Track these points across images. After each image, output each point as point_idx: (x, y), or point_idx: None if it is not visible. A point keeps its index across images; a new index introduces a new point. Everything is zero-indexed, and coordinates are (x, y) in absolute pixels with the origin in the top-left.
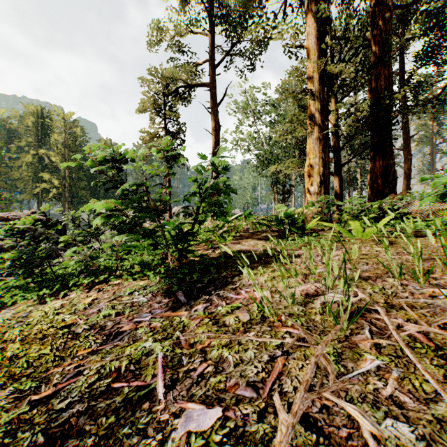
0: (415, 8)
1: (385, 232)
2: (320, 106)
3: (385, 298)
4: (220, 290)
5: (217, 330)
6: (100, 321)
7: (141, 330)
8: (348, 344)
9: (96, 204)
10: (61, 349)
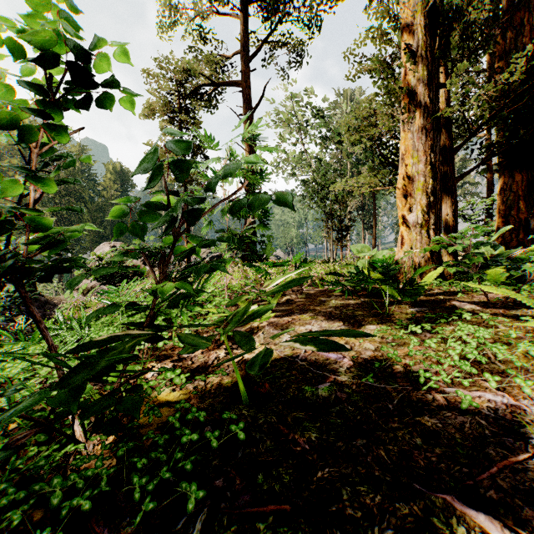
0: None
1: None
2: (426, 72)
3: None
4: None
5: None
6: None
7: None
8: None
9: None
10: None
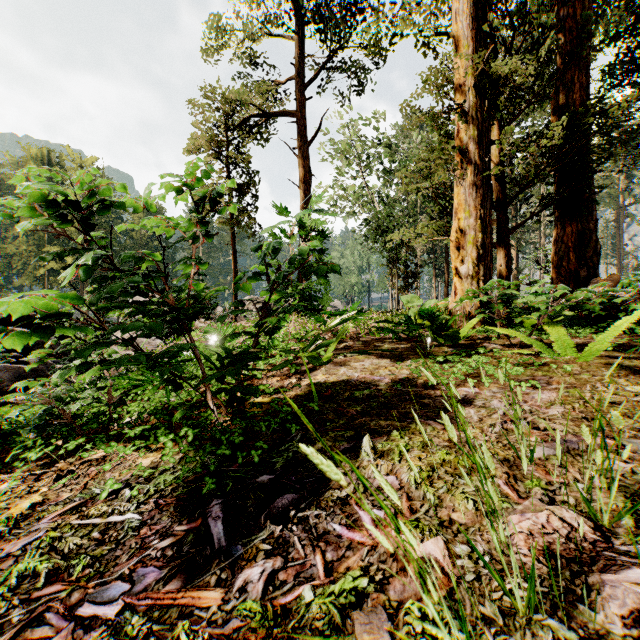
0: None
1: None
2: (477, 132)
3: None
4: (309, 506)
5: None
6: None
7: None
8: None
9: (6, 301)
10: None
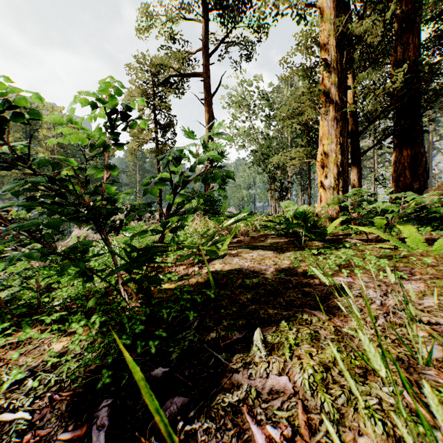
0: None
1: None
2: (337, 79)
3: None
4: (198, 415)
5: None
6: None
7: None
8: None
9: None
10: None
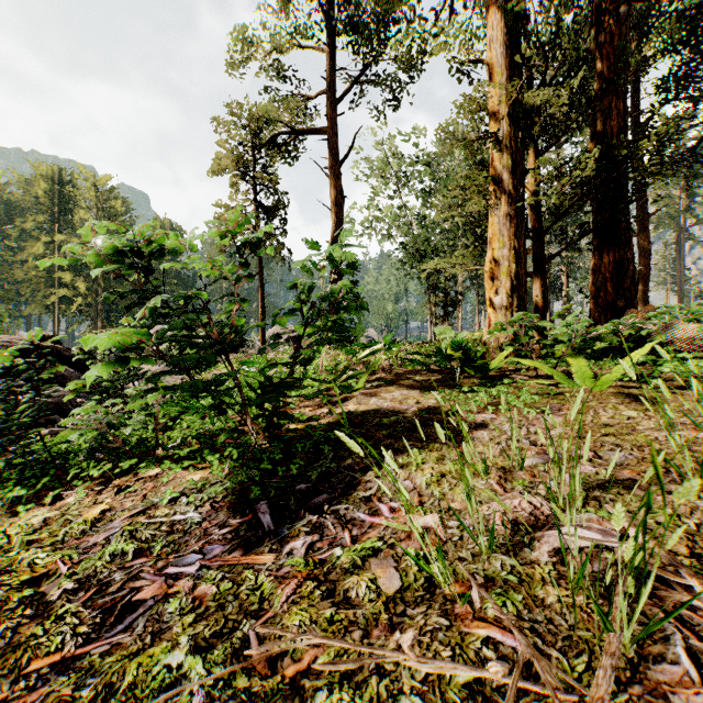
0: (659, 7)
1: (666, 393)
2: (511, 161)
3: (688, 543)
4: (340, 503)
5: (331, 621)
6: (101, 570)
7: (173, 605)
8: (645, 695)
9: (98, 337)
10: (2, 647)
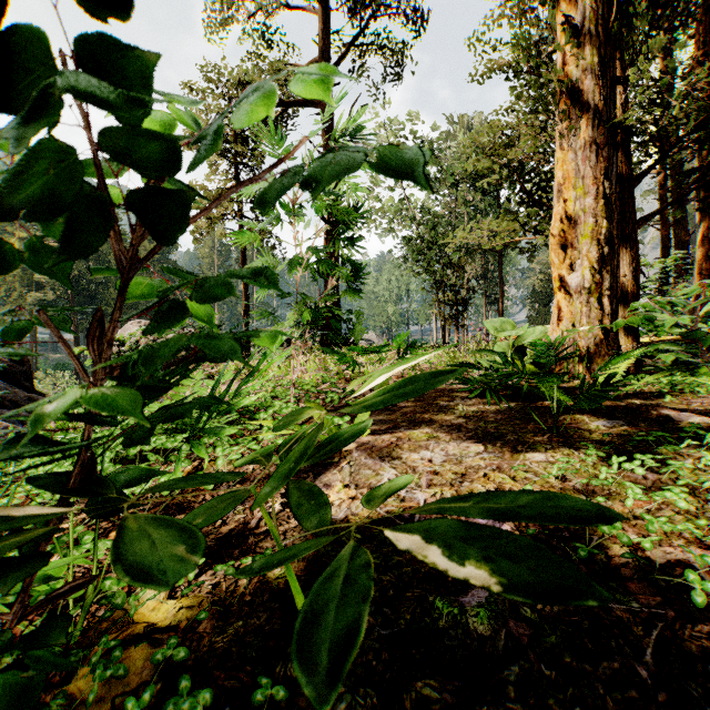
0: None
1: None
2: (597, 58)
3: None
4: None
5: None
6: None
7: None
8: None
9: None
10: None
